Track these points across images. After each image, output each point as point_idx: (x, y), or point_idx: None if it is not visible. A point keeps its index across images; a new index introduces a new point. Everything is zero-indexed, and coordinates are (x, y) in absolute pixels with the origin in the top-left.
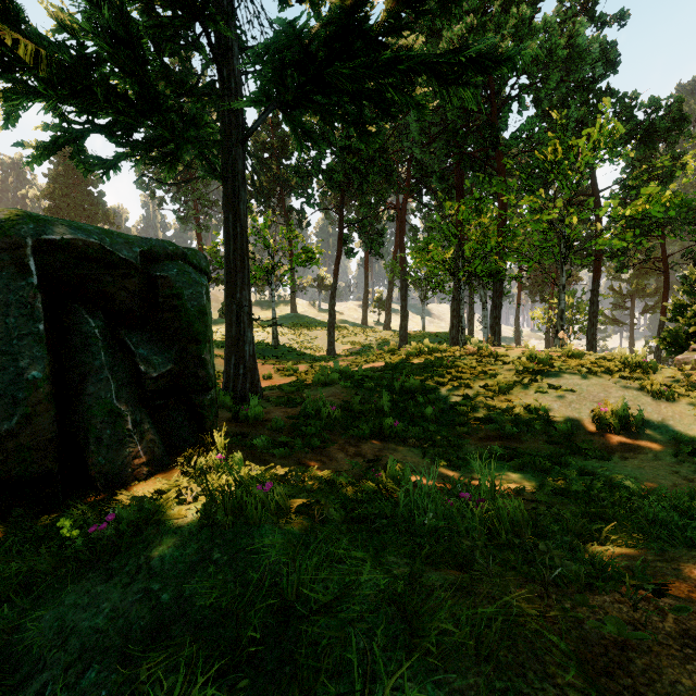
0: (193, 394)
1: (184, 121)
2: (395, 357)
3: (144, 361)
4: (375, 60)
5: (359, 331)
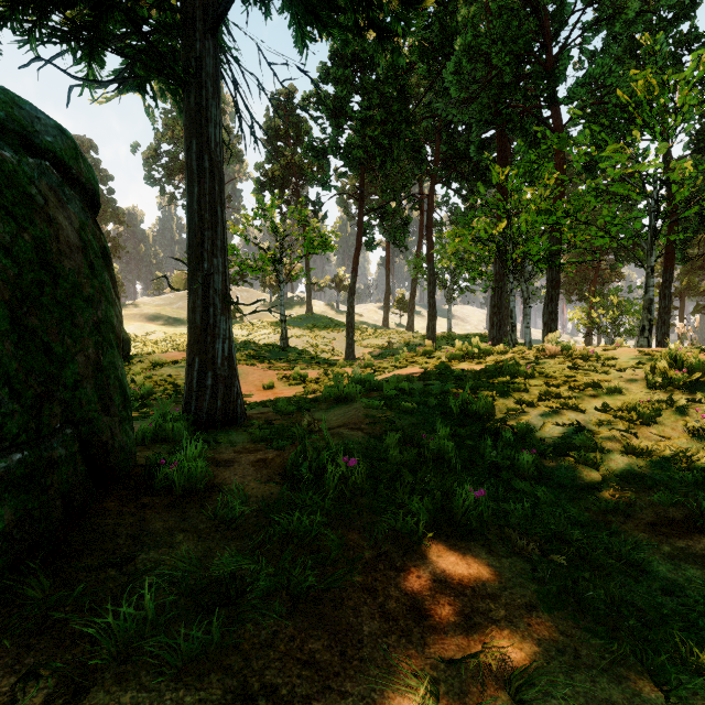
0: None
1: None
2: (433, 360)
3: None
4: None
5: (380, 332)
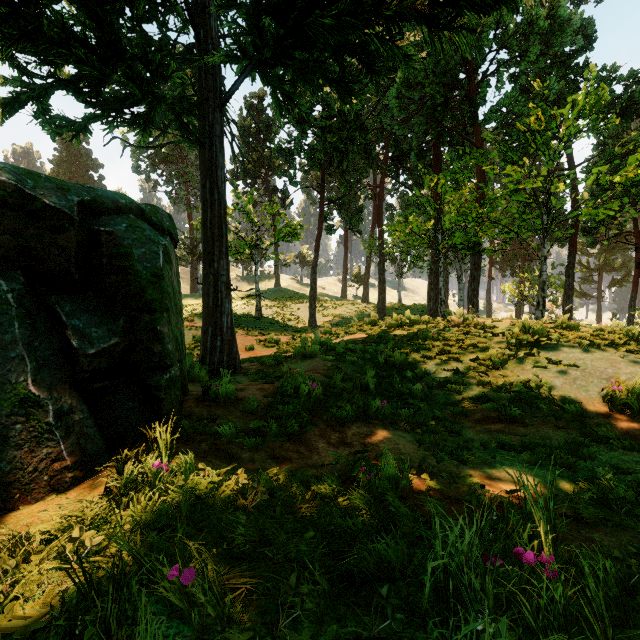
0: (146, 373)
1: (150, 70)
2: (376, 328)
3: (77, 334)
4: (360, 2)
5: (339, 303)
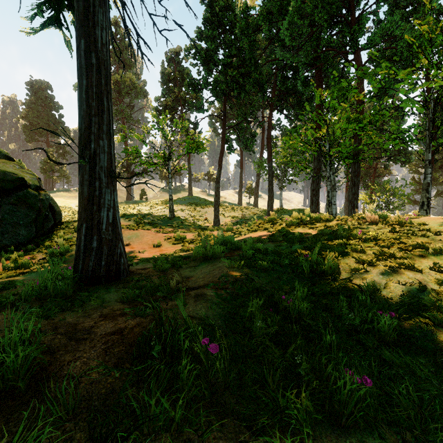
0: None
1: None
2: (276, 226)
3: None
4: None
5: (237, 208)
